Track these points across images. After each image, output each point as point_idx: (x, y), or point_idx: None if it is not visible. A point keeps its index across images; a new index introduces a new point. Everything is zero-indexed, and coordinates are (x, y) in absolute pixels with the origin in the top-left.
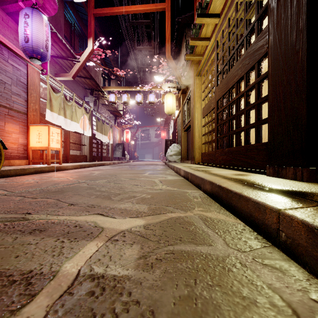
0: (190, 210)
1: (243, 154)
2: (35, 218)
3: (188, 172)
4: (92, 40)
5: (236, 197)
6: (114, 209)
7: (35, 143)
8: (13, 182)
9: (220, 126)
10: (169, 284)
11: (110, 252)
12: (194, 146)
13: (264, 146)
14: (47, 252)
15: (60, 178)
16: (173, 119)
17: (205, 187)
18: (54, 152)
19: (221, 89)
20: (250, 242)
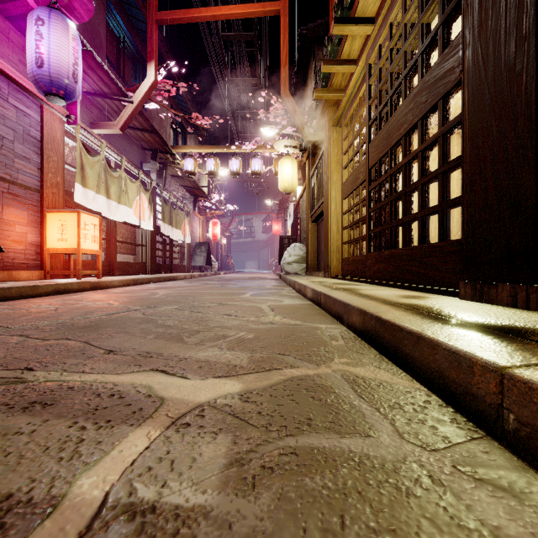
0: (325, 362)
1: (417, 261)
2: (39, 378)
3: (319, 291)
4: (155, 65)
5: (411, 339)
6: (187, 360)
7: (55, 242)
8: (13, 309)
9: (376, 212)
10: (288, 529)
11: (173, 452)
12: (329, 247)
13: (455, 247)
14: (50, 451)
15: (97, 302)
16: (293, 200)
17: (351, 319)
18: (91, 258)
19: (377, 147)
20: (443, 428)
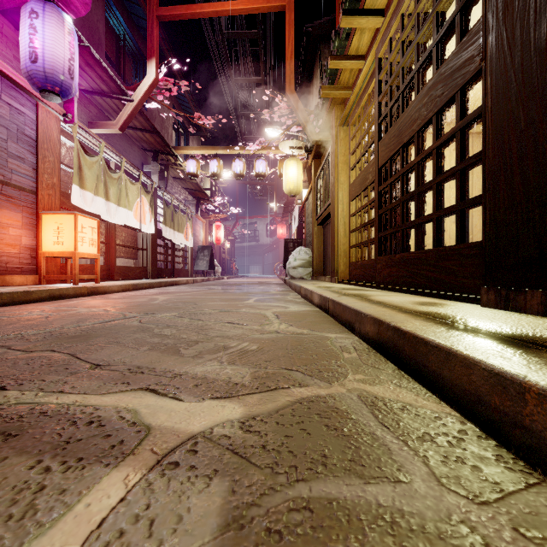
0: (337, 380)
1: (432, 265)
2: (10, 400)
3: (327, 298)
4: (155, 63)
5: (438, 354)
6: (182, 377)
7: (50, 245)
8: (2, 316)
9: (386, 214)
10: None
11: (153, 506)
12: (335, 250)
13: (475, 250)
14: None
15: (93, 308)
16: (299, 203)
17: (363, 328)
18: (90, 262)
19: (388, 145)
20: (489, 470)
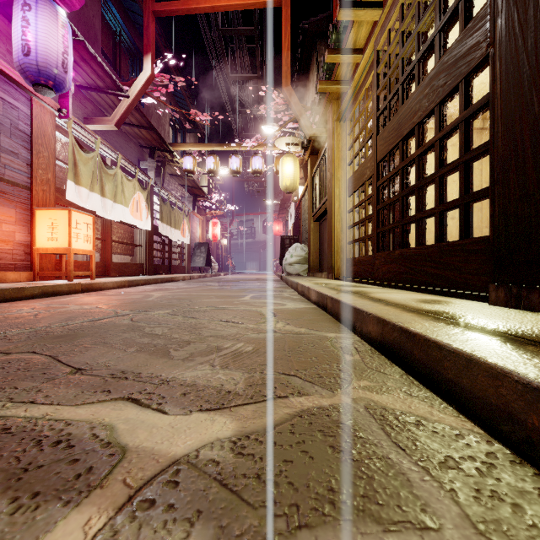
0: (341, 387)
1: (433, 261)
2: None
3: (325, 295)
4: (151, 58)
5: (455, 361)
6: (169, 384)
7: (44, 241)
8: None
9: (384, 209)
10: None
11: None
12: (332, 247)
13: (481, 245)
14: None
15: (85, 305)
16: (295, 200)
17: (365, 327)
18: (87, 259)
19: (387, 139)
20: (535, 511)
